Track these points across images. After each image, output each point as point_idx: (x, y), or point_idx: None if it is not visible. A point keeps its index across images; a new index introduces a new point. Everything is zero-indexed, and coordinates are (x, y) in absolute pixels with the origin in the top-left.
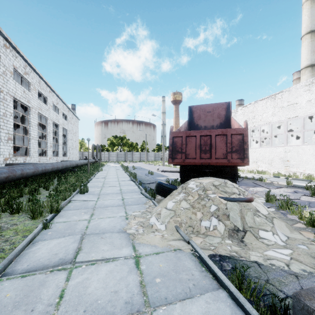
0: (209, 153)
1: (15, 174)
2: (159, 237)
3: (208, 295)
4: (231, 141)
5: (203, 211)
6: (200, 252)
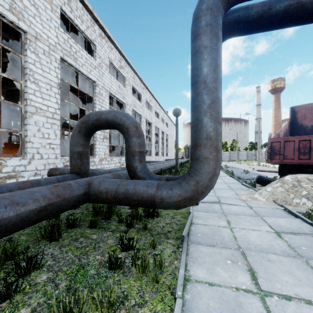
0: (308, 155)
1: (165, 167)
2: (261, 202)
3: (289, 218)
4: None
5: (295, 194)
6: (288, 208)
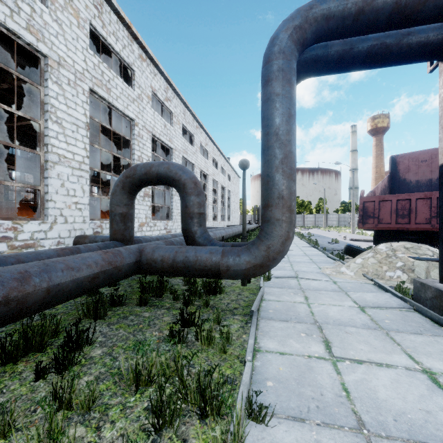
0: (408, 218)
1: (227, 234)
2: (348, 277)
3: (378, 293)
4: (436, 205)
5: (389, 266)
6: (379, 282)
